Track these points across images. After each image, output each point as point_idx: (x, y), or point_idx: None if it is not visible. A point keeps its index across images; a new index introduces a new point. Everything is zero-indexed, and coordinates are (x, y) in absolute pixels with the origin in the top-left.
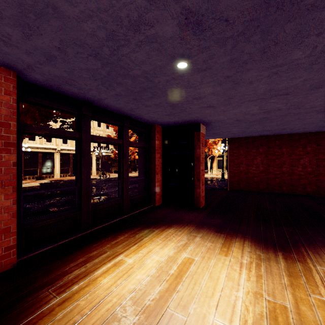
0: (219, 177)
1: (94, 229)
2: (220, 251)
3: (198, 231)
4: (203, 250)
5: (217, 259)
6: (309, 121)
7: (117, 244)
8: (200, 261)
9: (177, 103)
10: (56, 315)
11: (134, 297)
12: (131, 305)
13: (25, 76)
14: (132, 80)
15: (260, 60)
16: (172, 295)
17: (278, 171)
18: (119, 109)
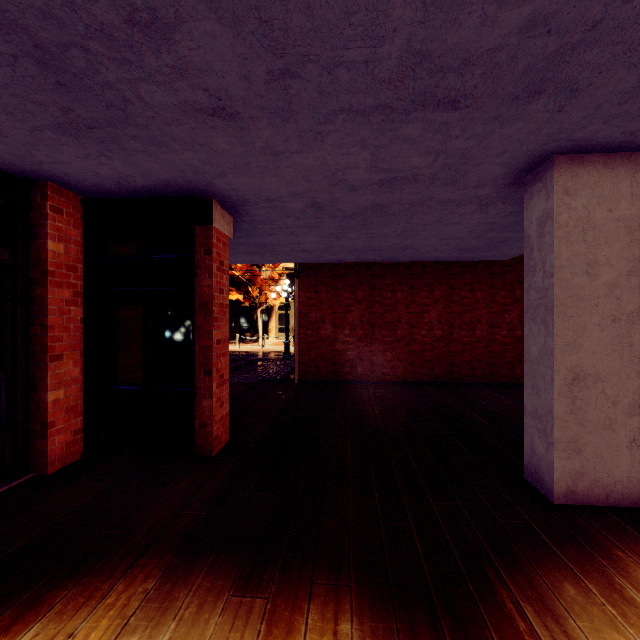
0: (280, 350)
1: None
2: None
3: (160, 611)
4: None
5: None
6: (453, 232)
7: None
8: None
9: (59, 43)
10: None
11: None
12: None
13: None
14: None
15: None
16: None
17: (389, 337)
18: None
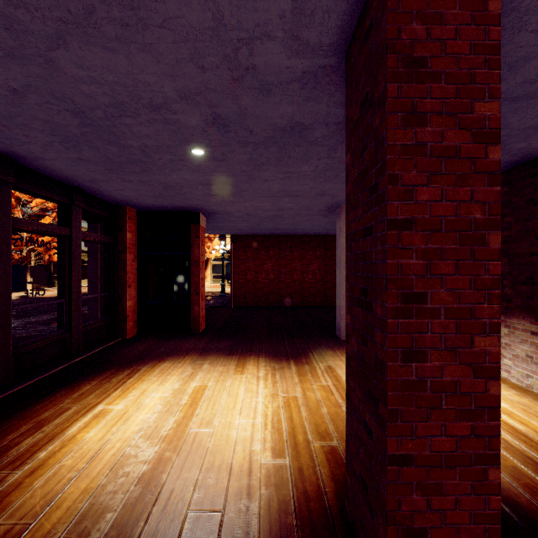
0: (216, 291)
1: (19, 388)
2: (235, 371)
3: (204, 359)
4: (215, 375)
5: (233, 379)
6: (317, 223)
7: (84, 395)
8: (215, 385)
9: (175, 185)
10: (32, 484)
11: (144, 434)
12: (145, 441)
13: None
14: (119, 149)
15: (276, 165)
16: (192, 420)
17: (289, 279)
18: (69, 177)
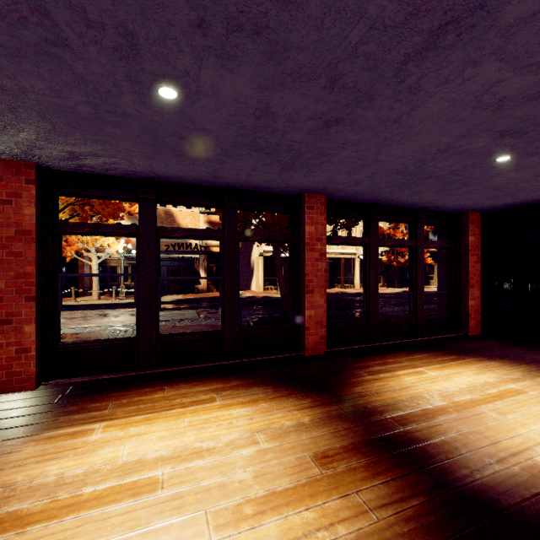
0: None
1: (382, 344)
2: None
3: None
4: None
5: None
6: None
7: (414, 359)
8: (536, 396)
9: (505, 185)
10: (373, 383)
11: (441, 394)
12: (439, 397)
13: (330, 196)
14: (435, 179)
15: None
16: (486, 404)
17: None
18: (412, 204)
